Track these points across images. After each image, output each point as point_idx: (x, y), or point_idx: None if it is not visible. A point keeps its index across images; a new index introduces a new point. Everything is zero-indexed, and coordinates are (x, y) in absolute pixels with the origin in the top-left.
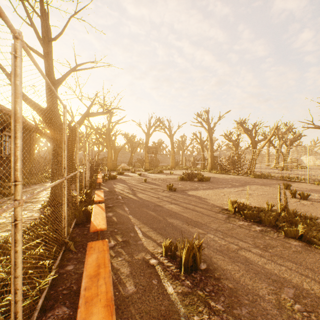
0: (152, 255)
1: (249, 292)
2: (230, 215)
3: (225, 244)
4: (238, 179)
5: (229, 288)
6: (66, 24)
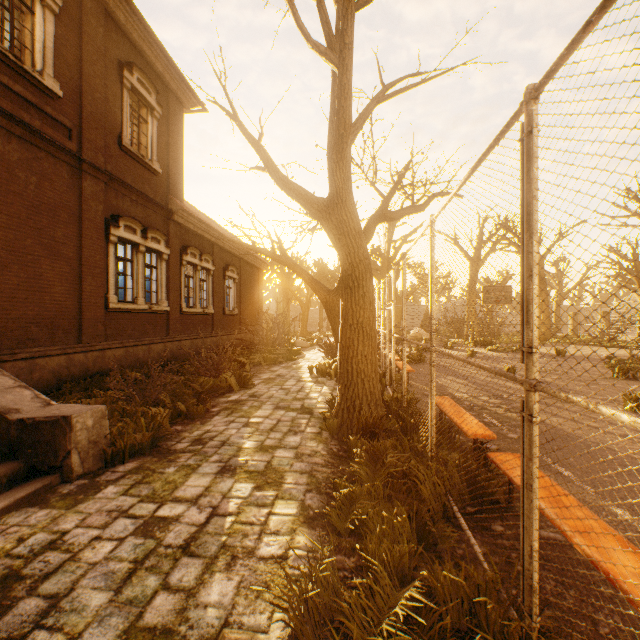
0: None
1: None
2: None
3: None
4: None
5: None
6: None
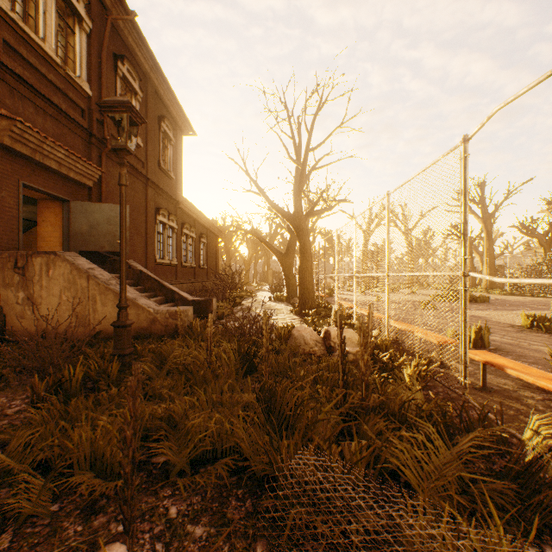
0: None
1: (536, 357)
2: (523, 329)
3: (515, 342)
4: (548, 302)
5: (517, 355)
6: (330, 134)
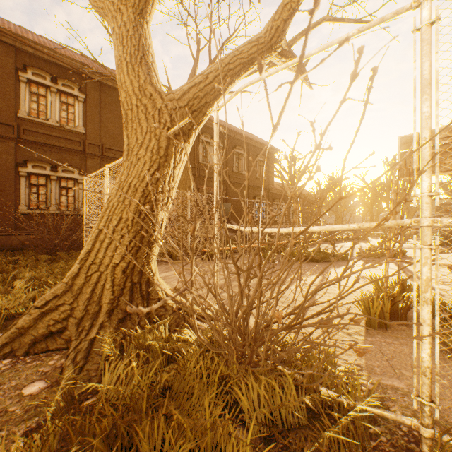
0: None
1: None
2: None
3: None
4: None
5: None
6: None
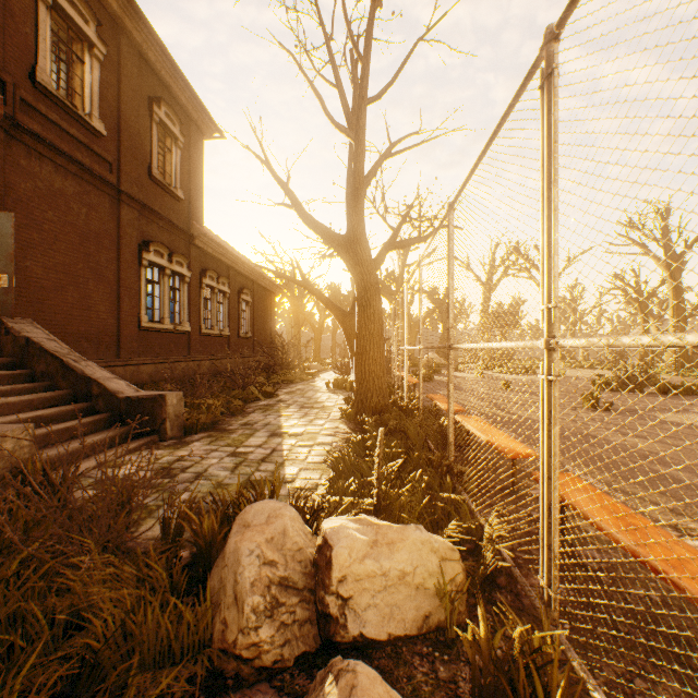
0: (678, 530)
1: None
2: None
3: None
4: None
5: None
6: (405, 60)
